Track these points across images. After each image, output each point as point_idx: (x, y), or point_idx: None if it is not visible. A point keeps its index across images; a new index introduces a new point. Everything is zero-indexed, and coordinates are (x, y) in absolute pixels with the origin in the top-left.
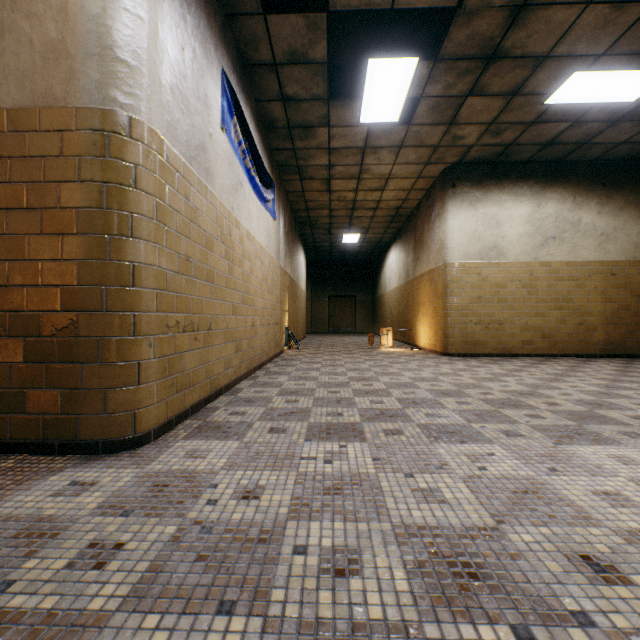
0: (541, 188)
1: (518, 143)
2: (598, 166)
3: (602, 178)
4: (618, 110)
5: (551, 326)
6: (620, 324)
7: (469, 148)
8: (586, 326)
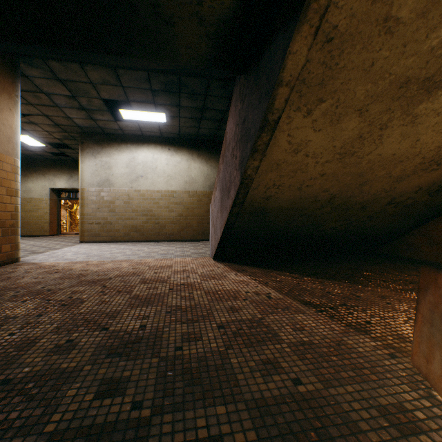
0: None
1: None
2: None
3: None
4: (26, 145)
5: None
6: None
7: None
8: None
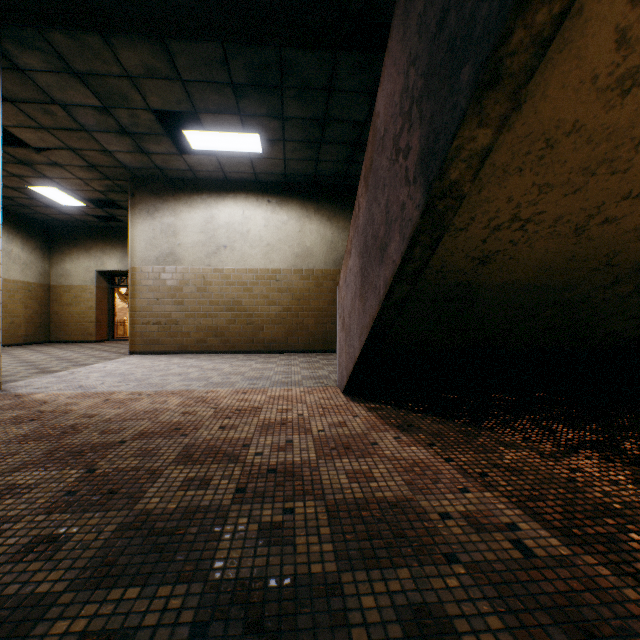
0: None
1: None
2: (23, 217)
3: (25, 226)
4: (57, 205)
5: None
6: (35, 323)
7: None
8: (17, 324)
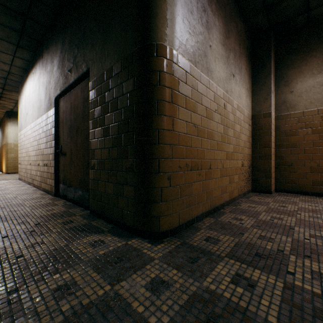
0: None
1: None
2: None
3: None
4: None
5: None
6: None
7: (13, 109)
8: None
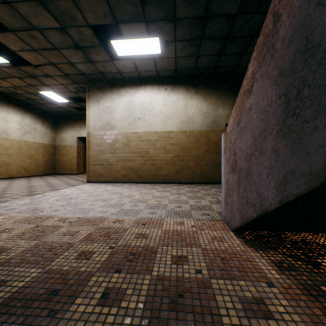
0: (24, 112)
1: (22, 95)
2: (42, 111)
3: (43, 115)
4: (55, 102)
5: (28, 165)
6: (48, 164)
7: (0, 87)
8: (39, 165)
